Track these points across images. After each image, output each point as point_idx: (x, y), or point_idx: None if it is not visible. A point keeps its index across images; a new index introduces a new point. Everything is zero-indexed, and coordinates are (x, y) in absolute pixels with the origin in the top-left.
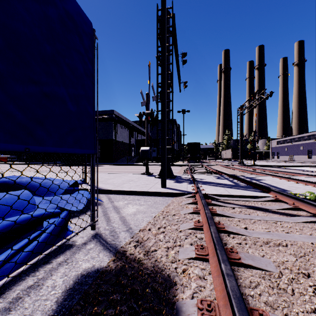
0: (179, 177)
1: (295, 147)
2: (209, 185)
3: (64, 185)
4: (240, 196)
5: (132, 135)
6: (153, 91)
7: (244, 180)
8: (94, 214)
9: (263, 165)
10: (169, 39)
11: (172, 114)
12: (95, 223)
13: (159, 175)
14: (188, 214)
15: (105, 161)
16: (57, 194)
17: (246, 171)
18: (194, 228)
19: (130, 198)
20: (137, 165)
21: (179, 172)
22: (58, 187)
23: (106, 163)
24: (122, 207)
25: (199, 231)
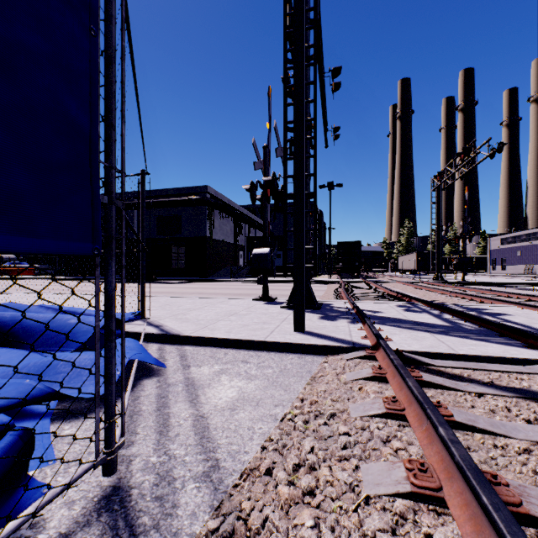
0: (328, 307)
1: (537, 249)
2: (395, 326)
3: (90, 327)
4: (481, 359)
5: (240, 230)
6: (277, 138)
7: (468, 316)
8: (111, 428)
9: (482, 282)
10: (308, 36)
11: (315, 183)
12: (112, 456)
13: (289, 303)
14: (372, 417)
15: (194, 274)
16: (71, 346)
17: (456, 294)
18: (414, 496)
19: (228, 356)
20: (247, 281)
21: (325, 295)
22: (75, 331)
23: (195, 278)
24: (206, 382)
25: (430, 507)
